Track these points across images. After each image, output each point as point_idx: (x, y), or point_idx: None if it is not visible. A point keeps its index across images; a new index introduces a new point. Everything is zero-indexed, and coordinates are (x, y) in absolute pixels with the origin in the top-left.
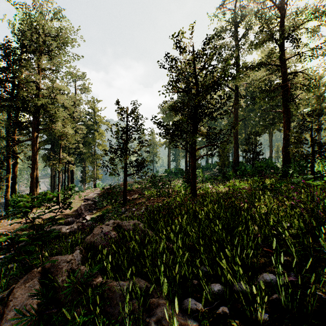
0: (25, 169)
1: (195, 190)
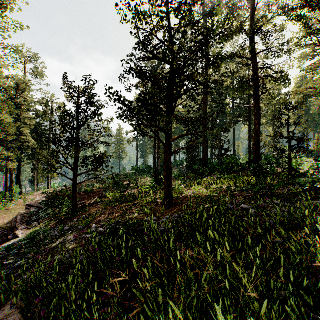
0: None
1: (171, 196)
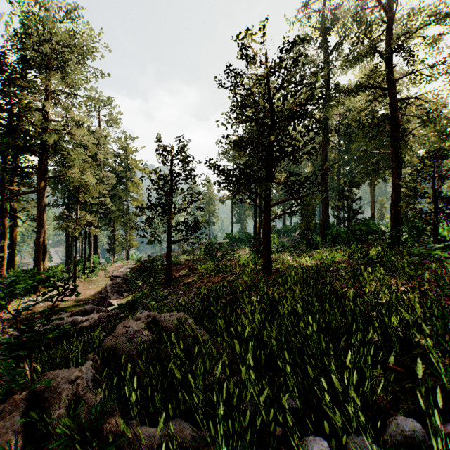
0: (29, 234)
1: (270, 264)
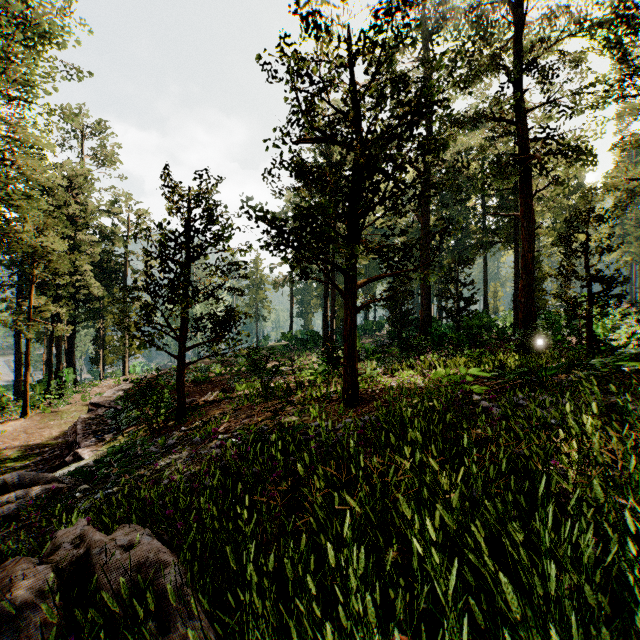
0: None
1: (356, 386)
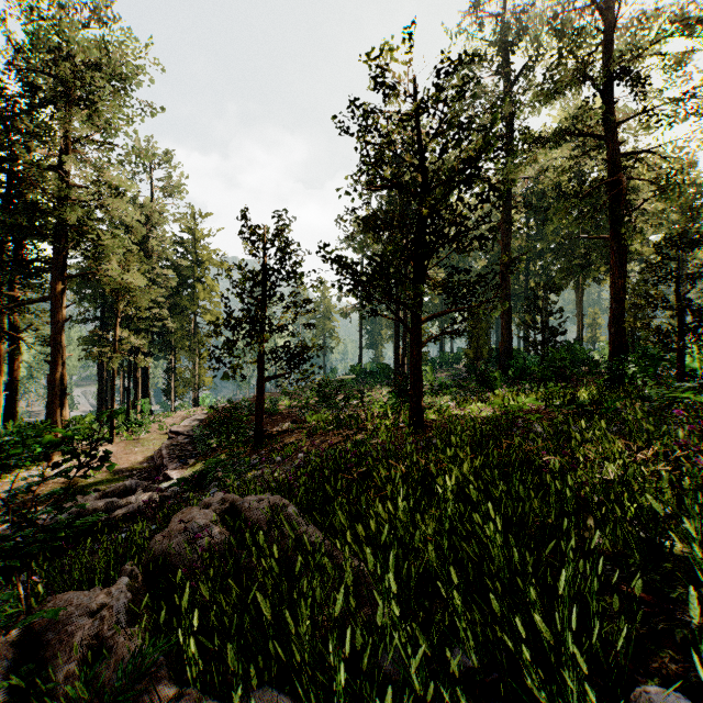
0: (41, 366)
1: (421, 414)
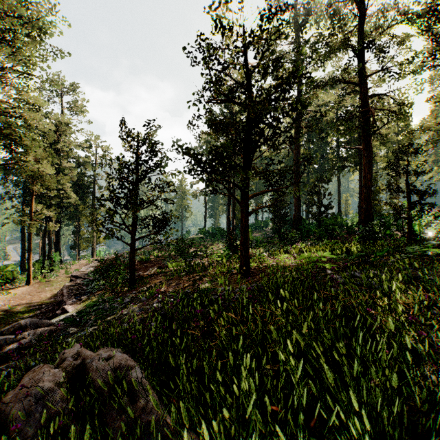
0: None
1: (248, 264)
